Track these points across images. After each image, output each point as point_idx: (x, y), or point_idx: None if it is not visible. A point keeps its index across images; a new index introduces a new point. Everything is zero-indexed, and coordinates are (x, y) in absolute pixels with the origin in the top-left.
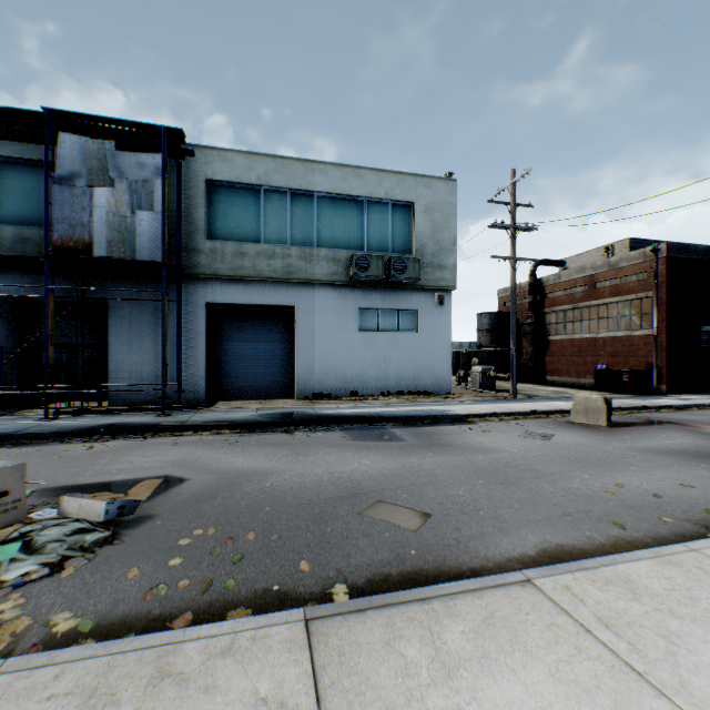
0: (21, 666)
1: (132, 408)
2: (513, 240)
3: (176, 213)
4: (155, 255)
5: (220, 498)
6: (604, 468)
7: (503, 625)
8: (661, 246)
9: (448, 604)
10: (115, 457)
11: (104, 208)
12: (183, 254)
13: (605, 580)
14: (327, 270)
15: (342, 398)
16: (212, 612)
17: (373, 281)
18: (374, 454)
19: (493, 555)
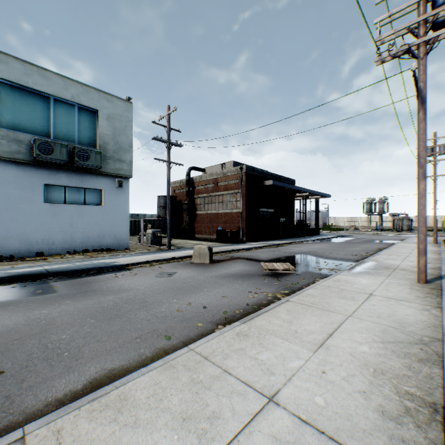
0: None
1: None
2: (168, 150)
3: None
4: None
5: None
6: (189, 292)
7: None
8: (244, 167)
9: None
10: None
11: None
12: None
13: (104, 406)
14: (9, 148)
15: (26, 259)
16: None
17: (60, 163)
18: (8, 311)
19: (35, 403)
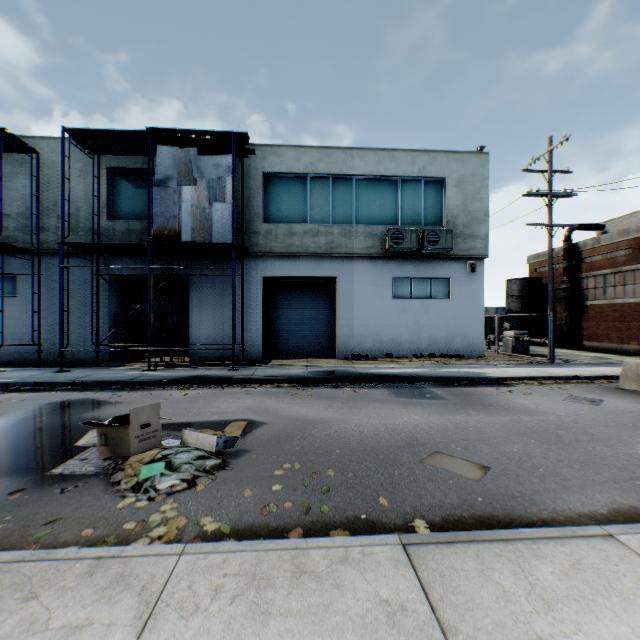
0: (197, 550)
1: (208, 364)
2: (549, 207)
3: (241, 202)
4: (226, 238)
5: (296, 440)
6: None
7: (592, 571)
8: None
9: (531, 546)
10: (205, 402)
11: (189, 202)
12: (245, 236)
13: None
14: (365, 244)
15: (378, 359)
16: (317, 530)
17: (406, 252)
18: (420, 410)
19: (561, 509)
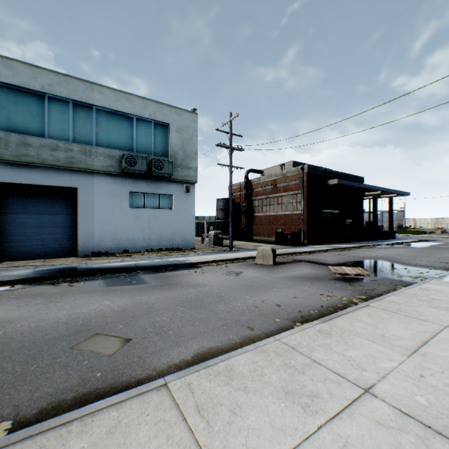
0: None
1: None
2: (230, 155)
3: None
4: None
5: None
6: (260, 291)
7: (121, 431)
8: (305, 166)
9: (86, 422)
10: None
11: None
12: None
13: (217, 373)
14: (104, 163)
15: (116, 255)
16: None
17: (140, 173)
18: (117, 295)
19: (160, 365)
